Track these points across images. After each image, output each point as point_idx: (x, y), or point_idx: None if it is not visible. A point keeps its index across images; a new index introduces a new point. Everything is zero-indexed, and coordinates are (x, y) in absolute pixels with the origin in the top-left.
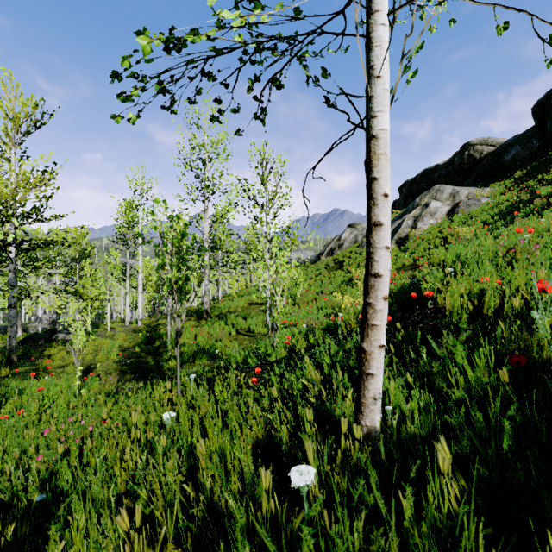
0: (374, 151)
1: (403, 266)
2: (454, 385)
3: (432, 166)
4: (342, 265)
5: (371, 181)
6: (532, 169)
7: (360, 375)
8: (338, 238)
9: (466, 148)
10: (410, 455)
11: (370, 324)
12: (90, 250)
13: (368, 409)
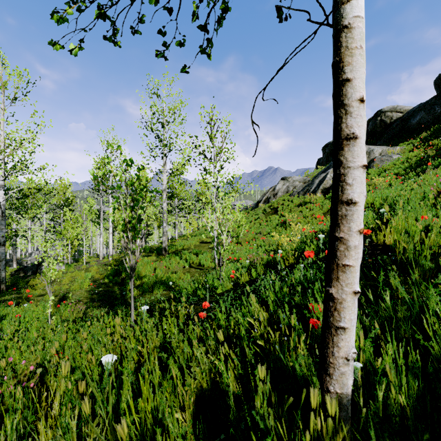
0: (346, 45)
1: (328, 211)
2: (432, 334)
3: None
4: (277, 210)
5: (341, 84)
6: (435, 130)
7: (327, 328)
8: (273, 189)
9: (378, 115)
10: (400, 438)
11: (341, 264)
12: (72, 199)
13: (338, 371)
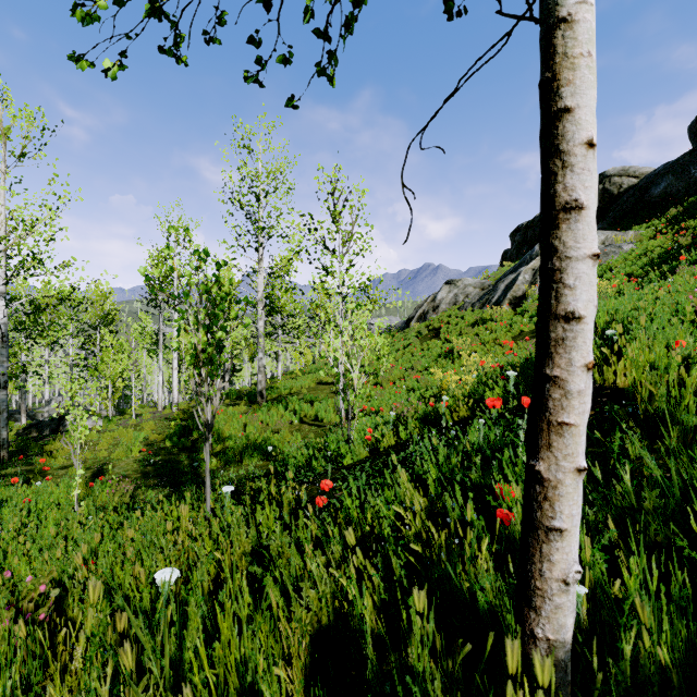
0: (565, 51)
1: (520, 334)
2: None
3: None
4: (439, 333)
5: (556, 117)
6: (691, 206)
7: (532, 529)
8: (432, 298)
9: (599, 181)
10: None
11: (555, 422)
12: (115, 315)
13: (551, 603)
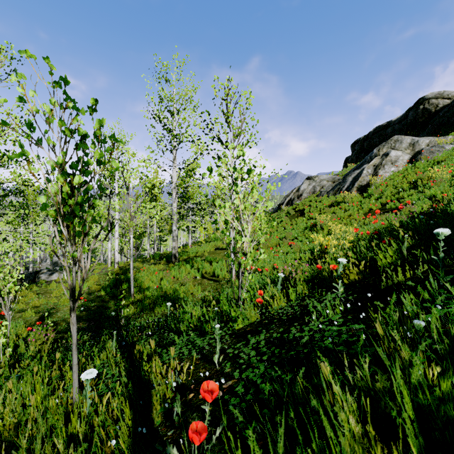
0: None
1: (370, 211)
2: None
3: (385, 123)
4: (303, 213)
5: None
6: None
7: None
8: (297, 189)
9: (420, 103)
10: None
11: None
12: None
13: None
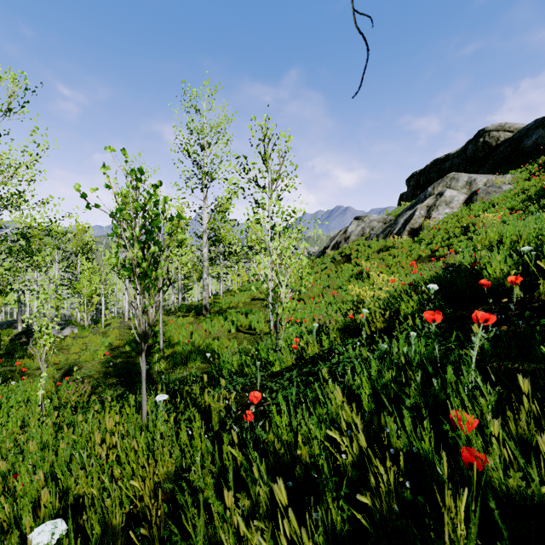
0: None
1: (419, 258)
2: None
3: (443, 156)
4: (350, 258)
5: None
6: None
7: None
8: (344, 231)
9: (480, 135)
10: None
11: None
12: (92, 245)
13: None
